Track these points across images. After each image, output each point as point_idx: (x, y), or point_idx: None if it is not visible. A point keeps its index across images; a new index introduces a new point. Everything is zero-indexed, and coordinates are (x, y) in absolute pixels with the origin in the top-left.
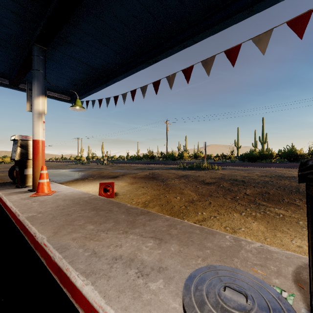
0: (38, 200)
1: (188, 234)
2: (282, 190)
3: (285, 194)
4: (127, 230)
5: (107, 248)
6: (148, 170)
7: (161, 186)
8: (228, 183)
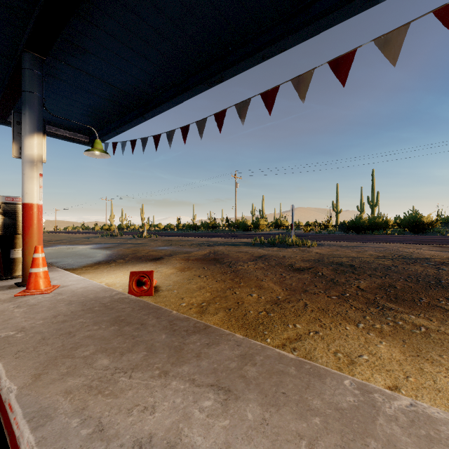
0: (27, 303)
1: (276, 378)
2: (415, 282)
3: (420, 289)
4: (168, 368)
5: (127, 414)
6: (208, 247)
7: (227, 274)
8: (329, 269)
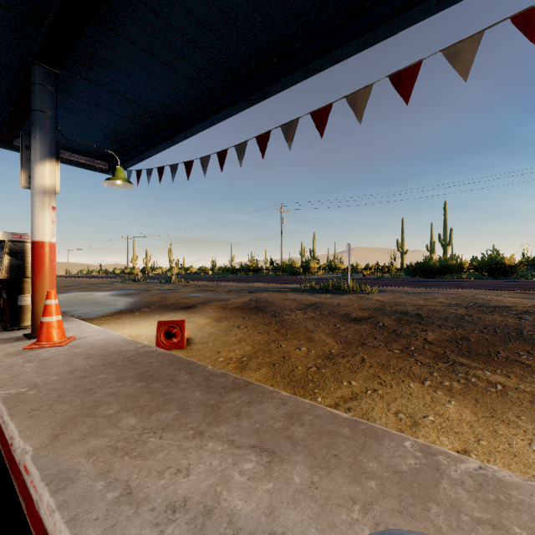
0: (38, 357)
1: (327, 439)
2: (492, 334)
3: (498, 341)
4: (204, 428)
5: (158, 477)
6: (249, 293)
7: (271, 324)
8: (391, 318)
